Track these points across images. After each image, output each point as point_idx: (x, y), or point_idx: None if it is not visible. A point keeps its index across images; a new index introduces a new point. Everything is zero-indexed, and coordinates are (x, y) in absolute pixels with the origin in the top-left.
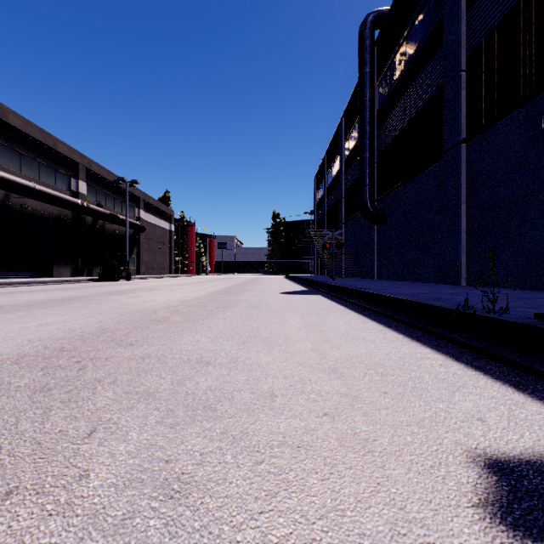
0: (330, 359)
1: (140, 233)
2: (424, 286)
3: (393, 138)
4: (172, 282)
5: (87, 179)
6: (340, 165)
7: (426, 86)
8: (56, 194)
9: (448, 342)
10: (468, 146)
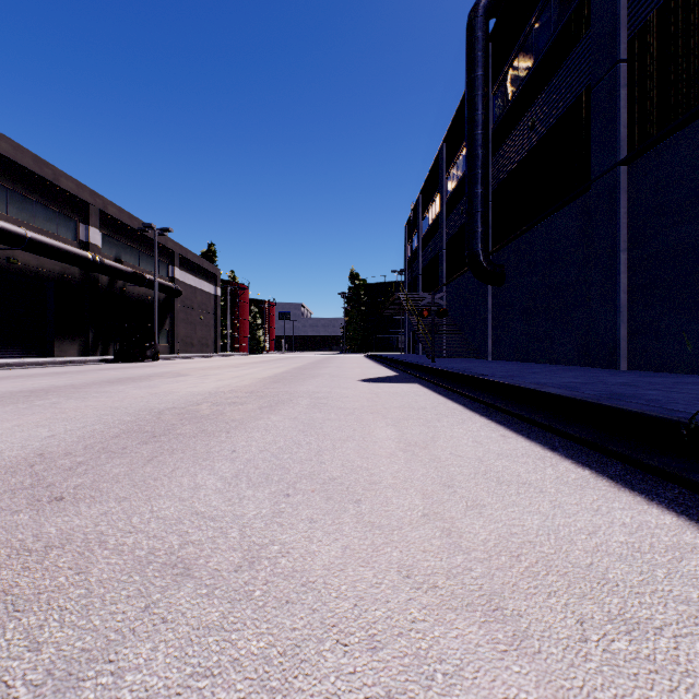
0: (472, 555)
1: (175, 298)
2: (569, 371)
3: (515, 166)
4: (213, 364)
5: (101, 226)
6: (440, 207)
7: (564, 89)
8: (56, 244)
9: (693, 493)
10: (631, 169)
